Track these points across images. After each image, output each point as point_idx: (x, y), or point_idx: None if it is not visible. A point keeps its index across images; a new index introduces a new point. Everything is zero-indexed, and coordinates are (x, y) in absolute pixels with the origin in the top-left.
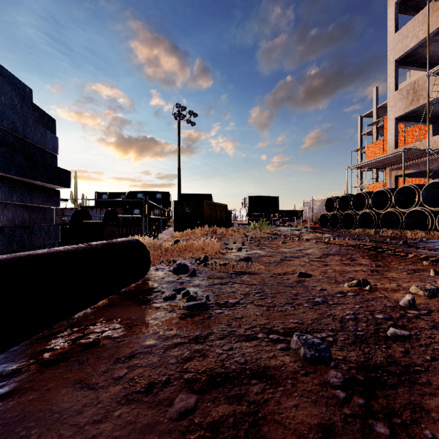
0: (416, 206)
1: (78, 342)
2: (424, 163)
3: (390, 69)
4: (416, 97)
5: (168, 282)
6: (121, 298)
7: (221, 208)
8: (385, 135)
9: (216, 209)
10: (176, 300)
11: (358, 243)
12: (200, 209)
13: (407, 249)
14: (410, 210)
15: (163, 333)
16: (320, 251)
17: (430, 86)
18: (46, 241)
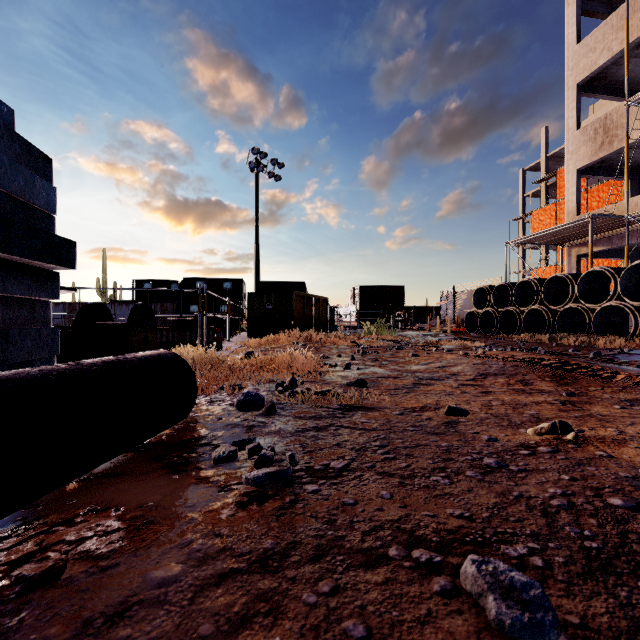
0: (611, 300)
1: (19, 571)
2: (621, 236)
3: (569, 98)
4: (608, 138)
5: (227, 425)
6: (140, 457)
7: (319, 303)
8: (558, 197)
9: (311, 304)
10: (237, 462)
11: (530, 356)
12: (288, 304)
13: (607, 365)
14: (602, 305)
15: (200, 543)
16: (474, 369)
17: (629, 123)
18: (35, 354)
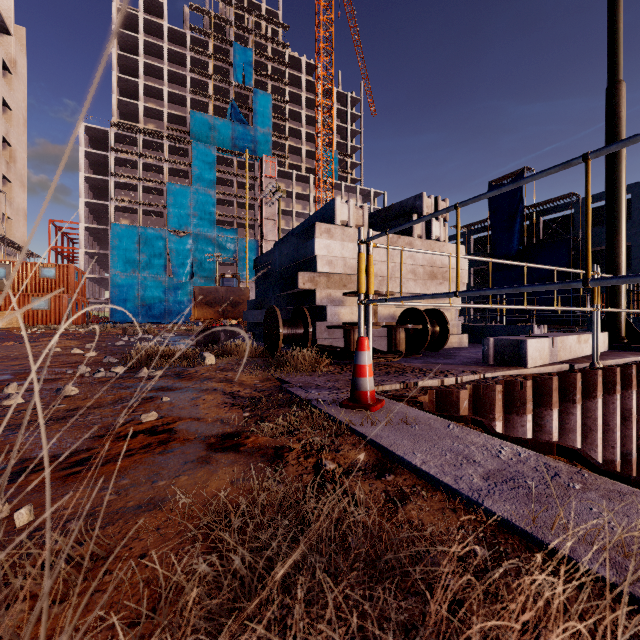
0: None
1: None
2: None
3: None
4: None
5: None
6: None
7: None
8: None
9: None
10: None
11: None
12: None
13: None
14: None
15: None
16: None
17: None
18: None
